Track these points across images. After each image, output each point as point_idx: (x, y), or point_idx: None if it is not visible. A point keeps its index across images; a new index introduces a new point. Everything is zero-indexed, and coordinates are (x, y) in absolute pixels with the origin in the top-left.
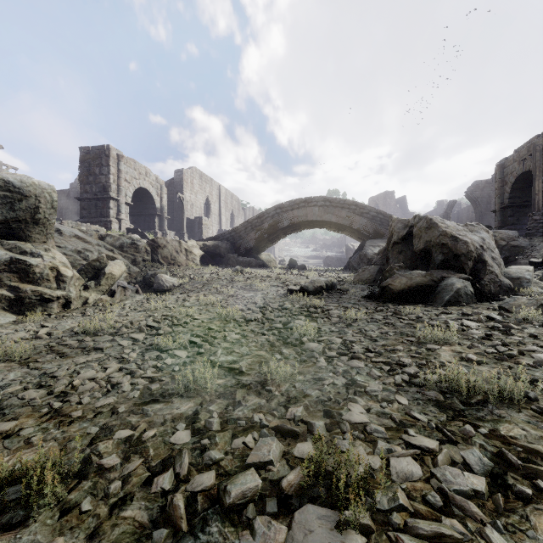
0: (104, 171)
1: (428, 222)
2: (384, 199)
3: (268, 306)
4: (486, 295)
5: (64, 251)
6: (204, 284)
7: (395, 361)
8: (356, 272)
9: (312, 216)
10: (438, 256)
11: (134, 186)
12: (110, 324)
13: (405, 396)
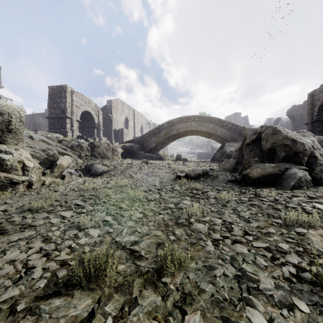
0: (63, 101)
1: (273, 130)
2: (234, 117)
3: (163, 188)
4: (319, 181)
5: (34, 150)
6: (122, 171)
7: (274, 246)
8: (220, 163)
9: (191, 128)
10: (281, 153)
11: (81, 110)
12: (49, 203)
13: (301, 298)
